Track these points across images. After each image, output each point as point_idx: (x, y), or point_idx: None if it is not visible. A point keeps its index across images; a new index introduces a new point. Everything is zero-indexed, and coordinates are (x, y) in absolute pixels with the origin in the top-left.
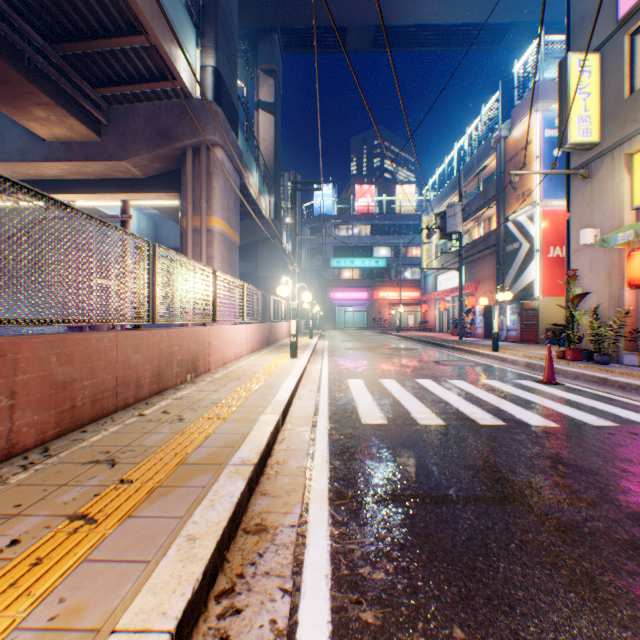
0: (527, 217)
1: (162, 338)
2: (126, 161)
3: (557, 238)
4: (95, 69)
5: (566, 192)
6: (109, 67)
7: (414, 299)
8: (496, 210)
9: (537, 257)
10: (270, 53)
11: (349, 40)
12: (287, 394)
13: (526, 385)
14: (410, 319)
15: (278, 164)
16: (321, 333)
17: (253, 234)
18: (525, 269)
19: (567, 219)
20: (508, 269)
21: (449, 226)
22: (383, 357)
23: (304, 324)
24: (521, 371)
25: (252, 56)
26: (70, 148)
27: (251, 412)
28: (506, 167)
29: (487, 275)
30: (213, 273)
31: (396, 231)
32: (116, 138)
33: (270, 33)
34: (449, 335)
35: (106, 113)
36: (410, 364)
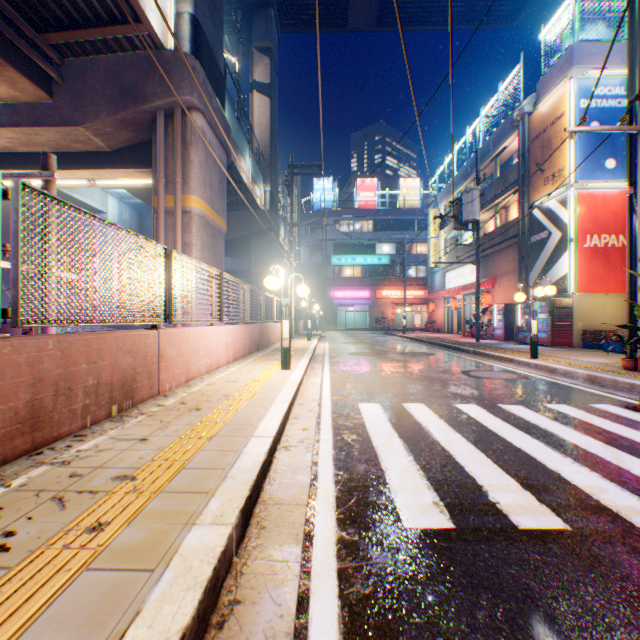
0: (558, 201)
1: (42, 352)
2: (83, 126)
3: (594, 225)
4: (38, 5)
5: (628, 160)
6: (56, 4)
7: (419, 298)
8: (518, 196)
9: (571, 247)
10: (265, 29)
11: (351, 17)
12: (262, 450)
13: (621, 415)
14: (417, 319)
15: (274, 151)
16: (321, 334)
17: (247, 226)
18: (556, 261)
19: (629, 194)
20: (533, 262)
21: (466, 214)
22: (397, 365)
23: (303, 324)
24: (587, 388)
25: (246, 34)
26: (15, 110)
27: (173, 516)
28: (531, 147)
29: (506, 270)
30: (166, 253)
31: (400, 227)
32: (71, 98)
33: (265, 8)
34: (461, 337)
35: (59, 68)
36: (435, 376)
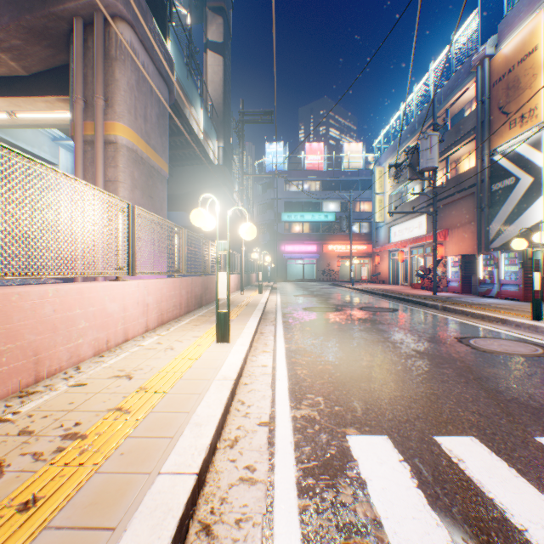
0: (529, 144)
1: None
2: None
3: None
4: None
5: None
6: None
7: (362, 252)
8: (477, 143)
9: None
10: None
11: None
12: None
13: None
14: (363, 271)
15: (227, 109)
16: (272, 285)
17: (200, 181)
18: (526, 209)
19: None
20: (496, 211)
21: (424, 161)
22: (366, 328)
23: (255, 276)
24: None
25: None
26: None
27: None
28: (492, 90)
29: (459, 222)
30: None
31: (344, 187)
32: None
33: None
34: (411, 288)
35: None
36: (430, 350)
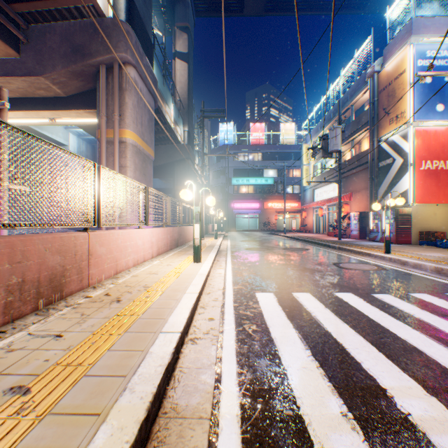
0: (401, 136)
1: None
2: (43, 76)
3: (428, 153)
4: None
5: None
6: None
7: (294, 208)
8: (370, 133)
9: (411, 170)
10: (184, 13)
11: (246, 5)
12: (168, 350)
13: None
14: (293, 223)
15: (191, 102)
16: (224, 234)
17: (171, 156)
18: (399, 180)
19: None
20: (381, 181)
21: (331, 145)
22: (282, 258)
23: (211, 227)
24: (437, 278)
25: (170, 17)
26: None
27: None
28: (379, 96)
29: (359, 187)
30: (95, 168)
31: (281, 157)
32: (34, 55)
33: None
34: (326, 236)
35: (25, 31)
36: (313, 268)
